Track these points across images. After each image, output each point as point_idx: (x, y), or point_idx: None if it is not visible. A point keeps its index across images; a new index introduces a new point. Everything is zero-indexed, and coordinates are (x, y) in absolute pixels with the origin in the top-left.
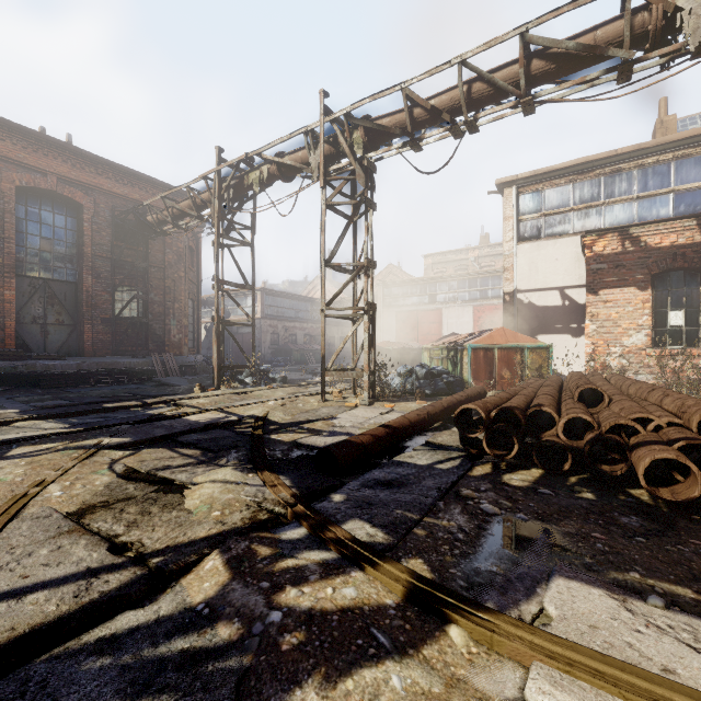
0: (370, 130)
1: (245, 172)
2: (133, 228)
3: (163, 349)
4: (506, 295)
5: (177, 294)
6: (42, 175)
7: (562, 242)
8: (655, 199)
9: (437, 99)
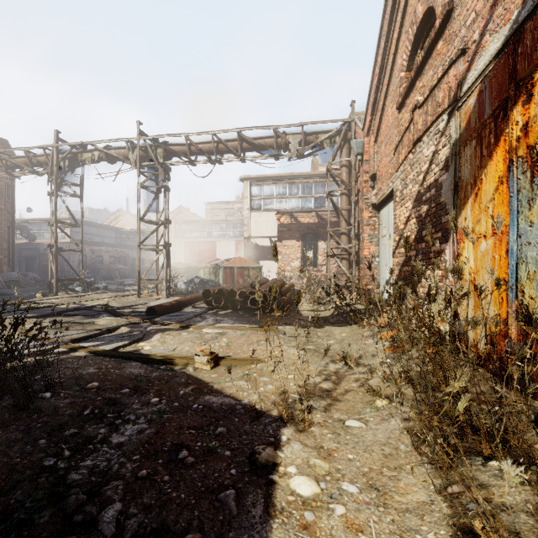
0: (167, 150)
1: (79, 151)
2: None
3: None
4: (245, 239)
5: None
6: None
7: (270, 214)
8: (307, 199)
9: (203, 145)
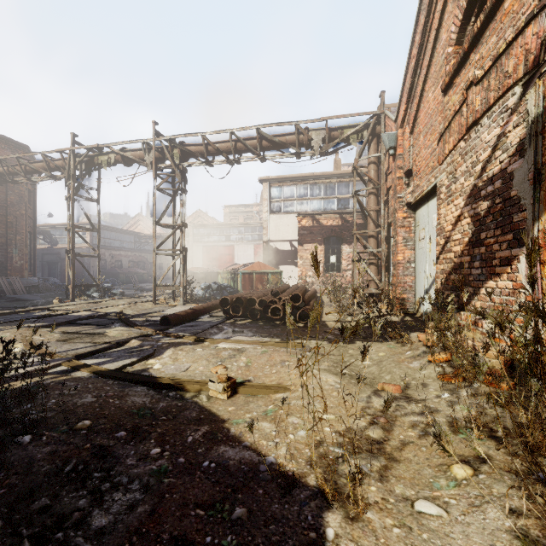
0: (184, 151)
1: (96, 154)
2: None
3: (5, 273)
4: (264, 242)
5: (19, 228)
6: None
7: (291, 216)
8: (330, 200)
9: (220, 144)
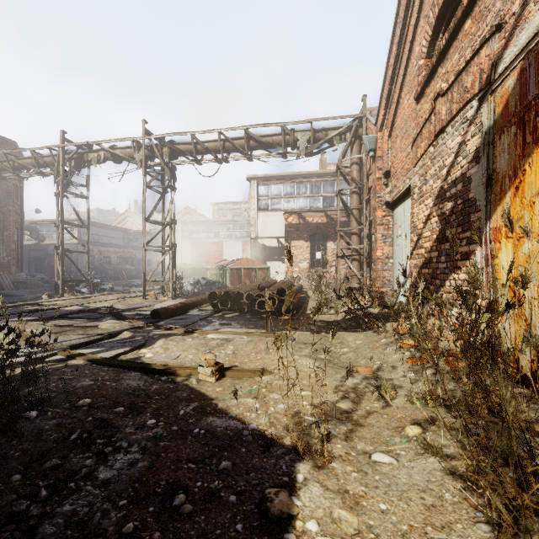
0: (173, 149)
1: (85, 151)
2: None
3: None
4: (252, 239)
5: (7, 223)
6: None
7: (278, 214)
8: (315, 198)
9: (209, 144)
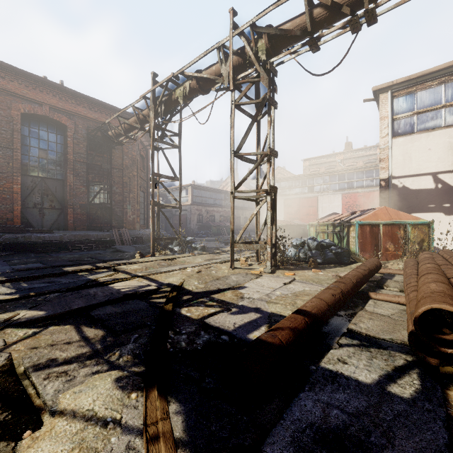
0: (273, 37)
1: (173, 89)
2: (100, 141)
3: (122, 226)
4: (382, 181)
5: (132, 187)
6: (39, 105)
7: (435, 134)
8: None
9: None
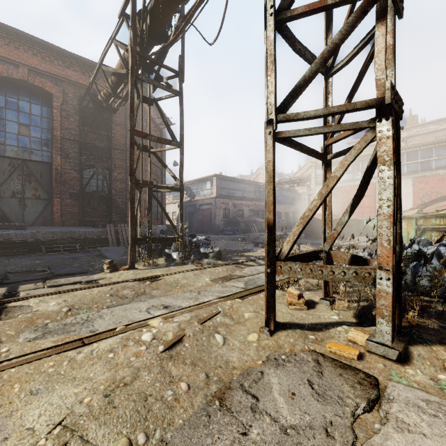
0: None
1: None
2: (91, 111)
3: (125, 220)
4: None
5: (138, 172)
6: (14, 67)
7: None
8: None
9: None
